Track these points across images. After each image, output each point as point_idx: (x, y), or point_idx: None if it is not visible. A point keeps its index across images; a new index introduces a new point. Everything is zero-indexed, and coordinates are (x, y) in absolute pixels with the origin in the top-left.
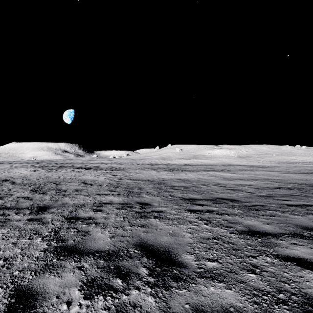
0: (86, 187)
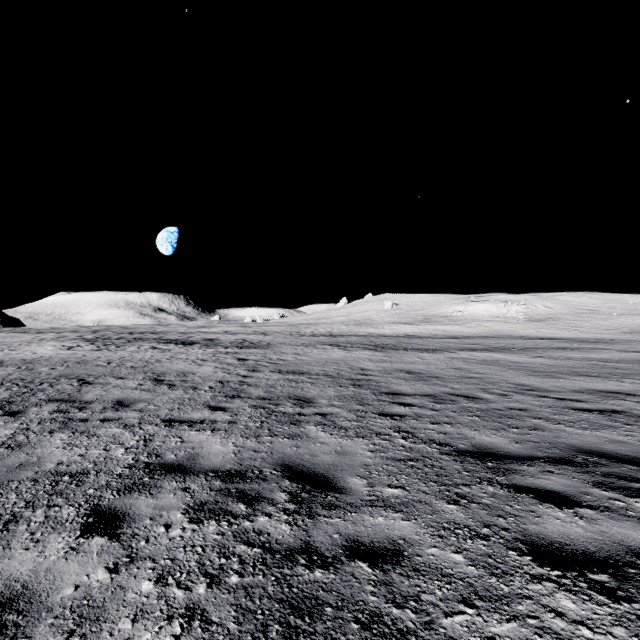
0: (153, 392)
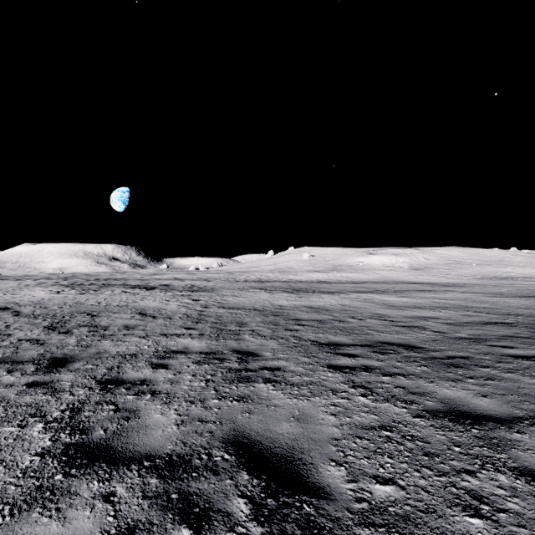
0: (144, 321)
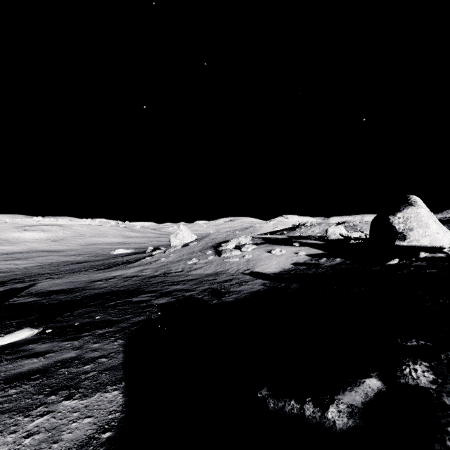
0: None
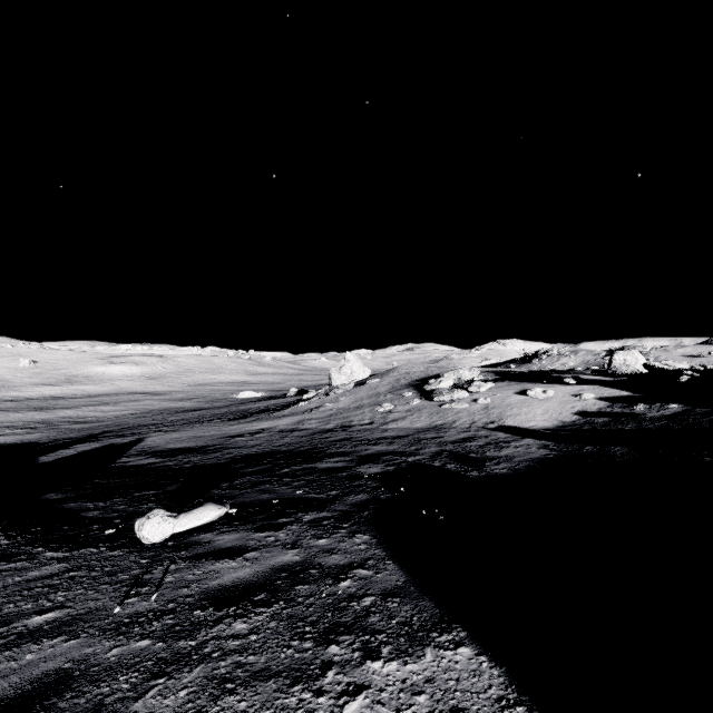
0: None
